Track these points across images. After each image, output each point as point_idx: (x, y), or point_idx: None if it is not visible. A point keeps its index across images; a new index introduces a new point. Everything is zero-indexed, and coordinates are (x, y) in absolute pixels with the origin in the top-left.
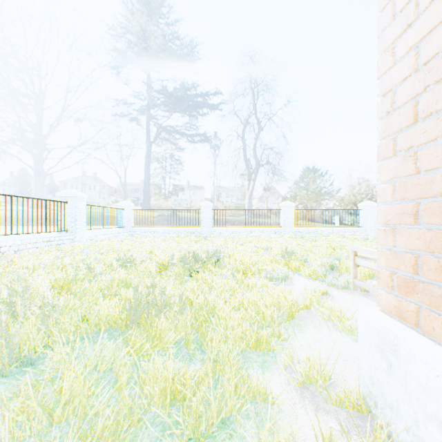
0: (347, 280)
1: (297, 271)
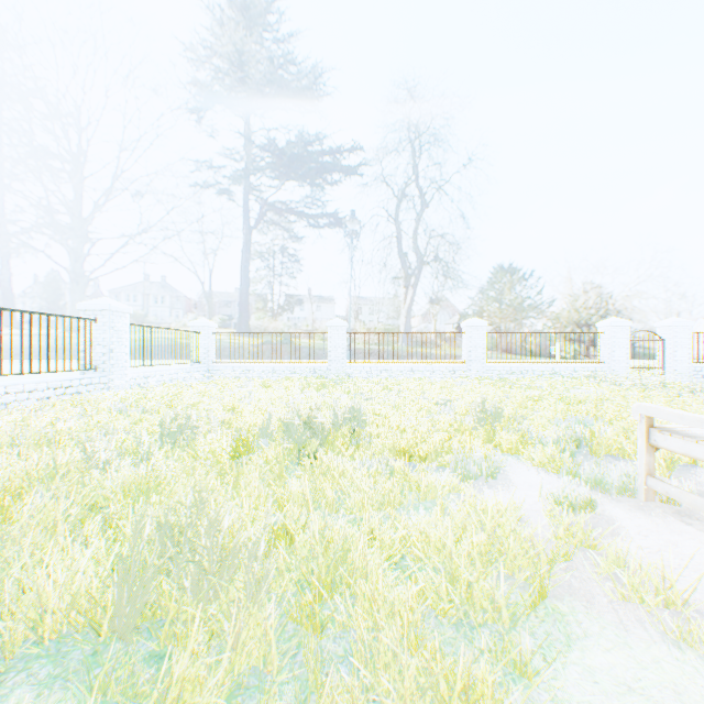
0: (624, 474)
1: (512, 450)
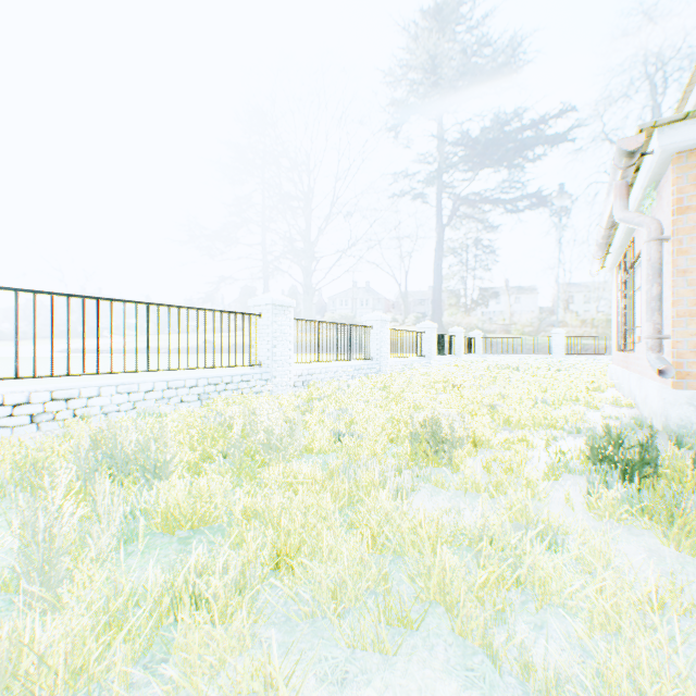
0: None
1: None
